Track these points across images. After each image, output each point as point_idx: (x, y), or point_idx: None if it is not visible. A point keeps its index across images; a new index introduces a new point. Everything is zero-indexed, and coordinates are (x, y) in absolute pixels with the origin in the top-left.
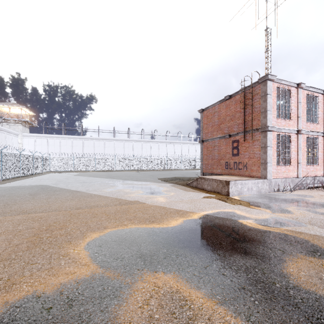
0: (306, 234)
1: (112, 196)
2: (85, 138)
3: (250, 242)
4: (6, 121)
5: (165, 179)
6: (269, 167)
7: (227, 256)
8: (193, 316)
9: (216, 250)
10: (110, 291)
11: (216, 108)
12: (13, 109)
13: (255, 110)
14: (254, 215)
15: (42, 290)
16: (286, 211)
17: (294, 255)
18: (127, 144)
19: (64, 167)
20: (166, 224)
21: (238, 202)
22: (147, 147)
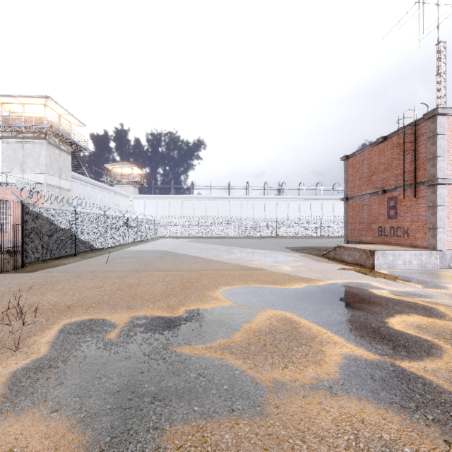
0: (442, 305)
1: (233, 262)
2: (196, 198)
3: (369, 304)
4: (119, 183)
5: (294, 248)
6: (439, 234)
7: (338, 309)
8: (298, 327)
9: (331, 305)
10: (244, 313)
11: (366, 154)
12: (124, 169)
13: (420, 156)
14: (392, 287)
15: (202, 308)
16: (443, 288)
17: (408, 315)
18: (246, 203)
19: (174, 232)
20: (288, 286)
21: (382, 275)
22: (272, 206)
